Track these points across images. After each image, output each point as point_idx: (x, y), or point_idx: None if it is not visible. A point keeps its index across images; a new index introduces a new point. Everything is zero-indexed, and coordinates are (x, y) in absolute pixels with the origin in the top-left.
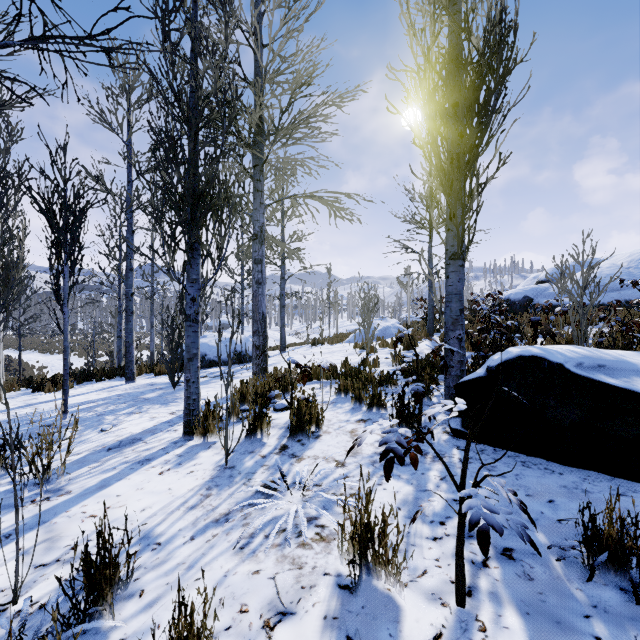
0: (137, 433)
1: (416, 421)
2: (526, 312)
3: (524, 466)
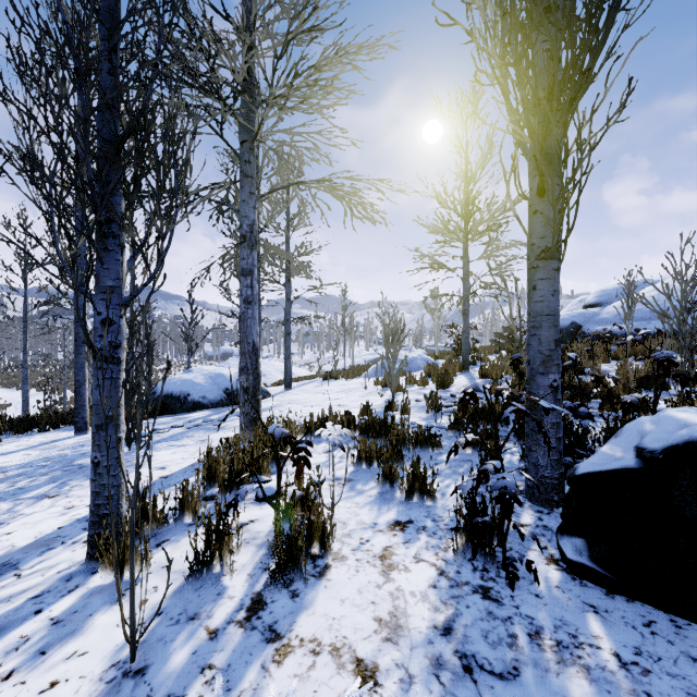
0: (20, 548)
1: (502, 544)
2: (576, 341)
3: None
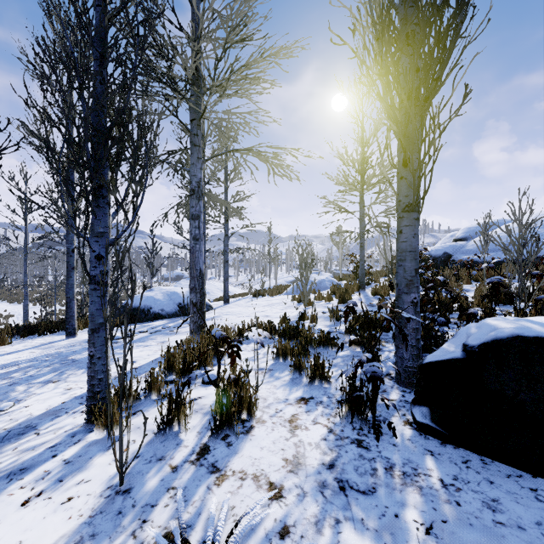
0: (36, 416)
1: (372, 411)
2: (447, 267)
3: (540, 501)
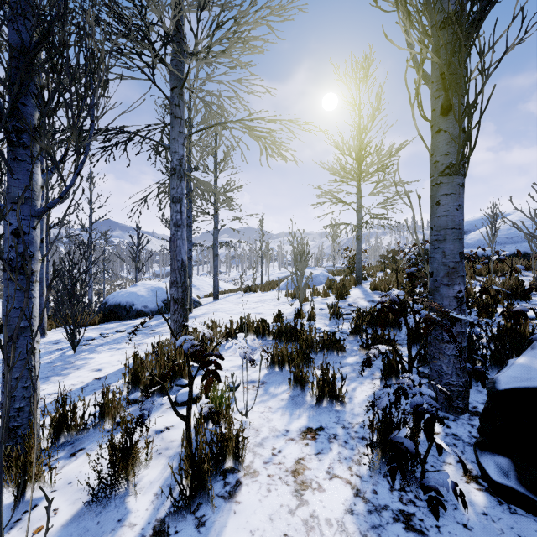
0: None
1: (421, 463)
2: None
3: None
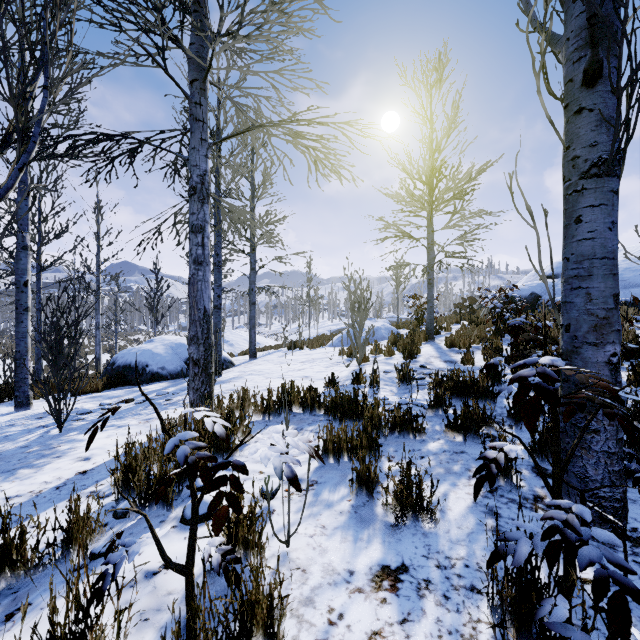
0: None
1: None
2: (537, 311)
3: None
